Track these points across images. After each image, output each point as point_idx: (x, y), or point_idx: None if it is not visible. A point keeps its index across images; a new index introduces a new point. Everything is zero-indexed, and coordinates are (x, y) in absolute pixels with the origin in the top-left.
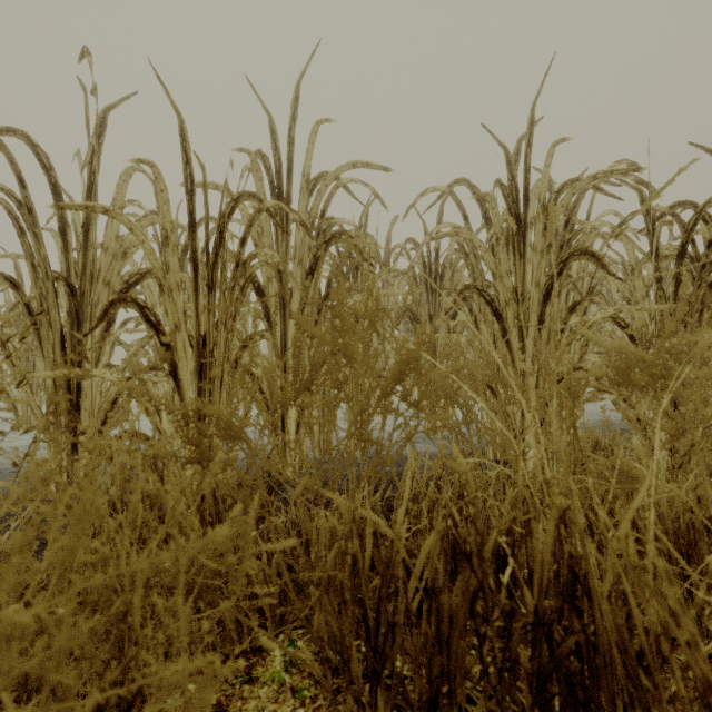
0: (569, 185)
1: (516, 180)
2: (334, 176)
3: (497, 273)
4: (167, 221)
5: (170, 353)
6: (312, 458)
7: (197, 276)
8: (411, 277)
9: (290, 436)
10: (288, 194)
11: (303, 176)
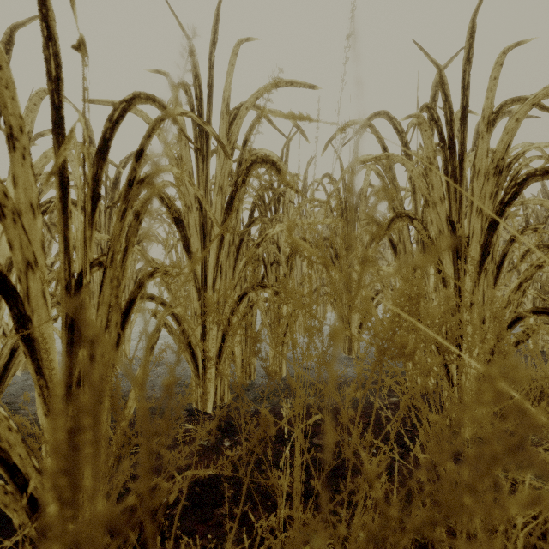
0: (508, 104)
1: (450, 101)
2: (255, 97)
3: (430, 200)
4: (11, 114)
5: (17, 302)
6: (234, 385)
7: (66, 195)
8: (328, 209)
9: (210, 370)
10: (208, 120)
11: (223, 100)
